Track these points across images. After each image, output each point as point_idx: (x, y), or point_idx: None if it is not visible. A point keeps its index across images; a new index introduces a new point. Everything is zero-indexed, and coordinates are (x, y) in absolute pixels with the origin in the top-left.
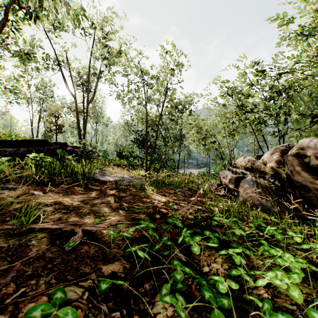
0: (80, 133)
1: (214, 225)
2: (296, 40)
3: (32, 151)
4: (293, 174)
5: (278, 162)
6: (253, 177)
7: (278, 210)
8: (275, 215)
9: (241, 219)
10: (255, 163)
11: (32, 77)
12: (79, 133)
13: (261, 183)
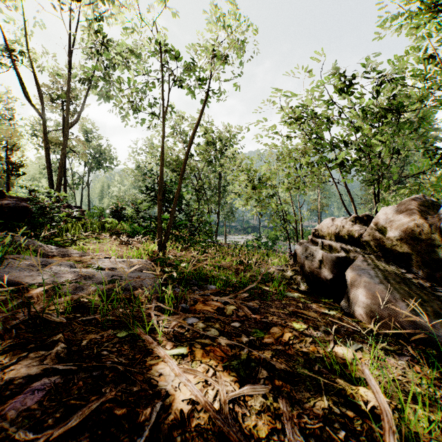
0: (51, 178)
1: None
2: (436, 8)
3: None
4: None
5: (414, 229)
6: (367, 257)
7: None
8: None
9: None
10: (357, 230)
11: None
12: (50, 177)
13: (388, 270)
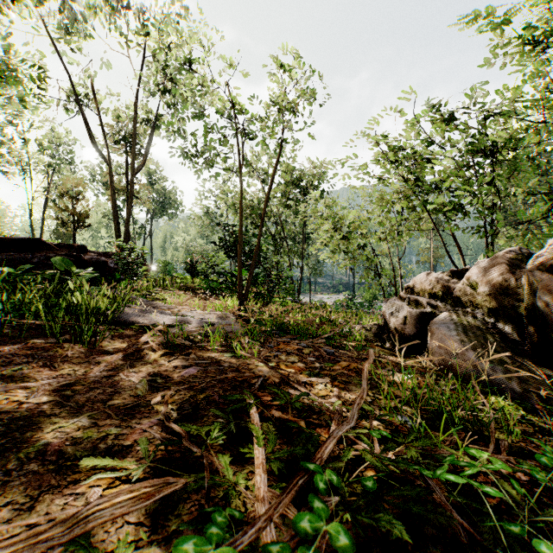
0: (118, 230)
1: (426, 475)
2: (535, 45)
3: (6, 262)
4: (552, 309)
5: (503, 284)
6: (453, 313)
7: (521, 388)
8: (522, 404)
9: (472, 431)
10: (451, 286)
11: (31, 125)
12: (117, 229)
13: (471, 325)
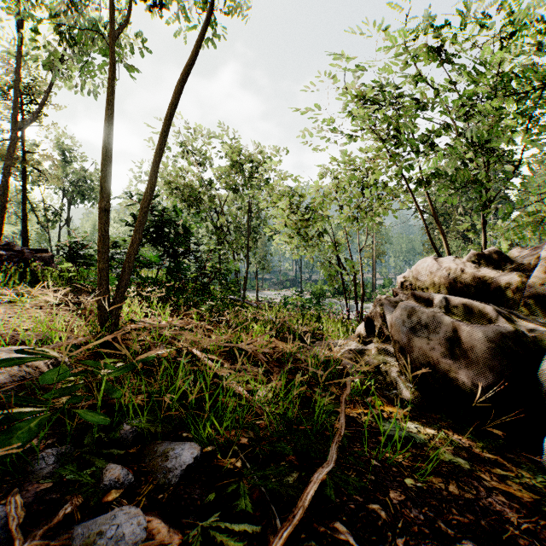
0: None
1: None
2: None
3: None
4: None
5: None
6: None
7: None
8: None
9: None
10: (497, 276)
11: None
12: None
13: None
